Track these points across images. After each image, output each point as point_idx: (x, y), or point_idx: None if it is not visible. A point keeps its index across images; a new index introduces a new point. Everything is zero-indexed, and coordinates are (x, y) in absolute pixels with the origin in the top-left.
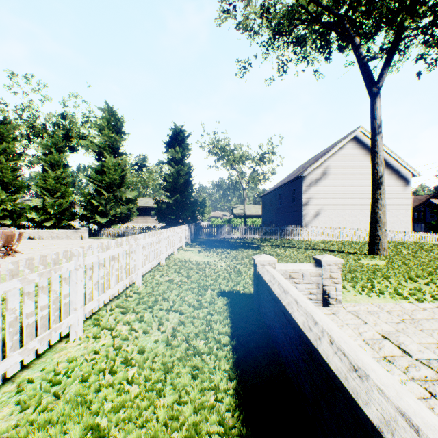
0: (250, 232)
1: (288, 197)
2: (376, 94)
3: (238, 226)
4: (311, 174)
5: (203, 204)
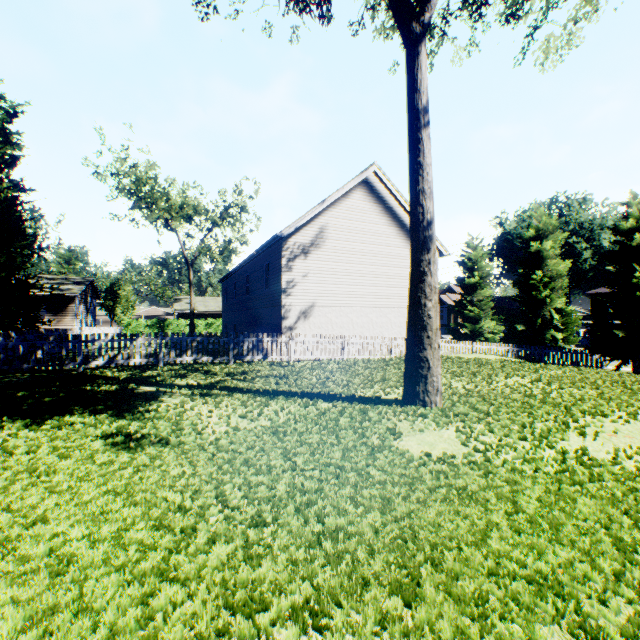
0: (166, 350)
1: (259, 279)
2: (420, 37)
3: (136, 338)
4: (297, 235)
5: (114, 291)
